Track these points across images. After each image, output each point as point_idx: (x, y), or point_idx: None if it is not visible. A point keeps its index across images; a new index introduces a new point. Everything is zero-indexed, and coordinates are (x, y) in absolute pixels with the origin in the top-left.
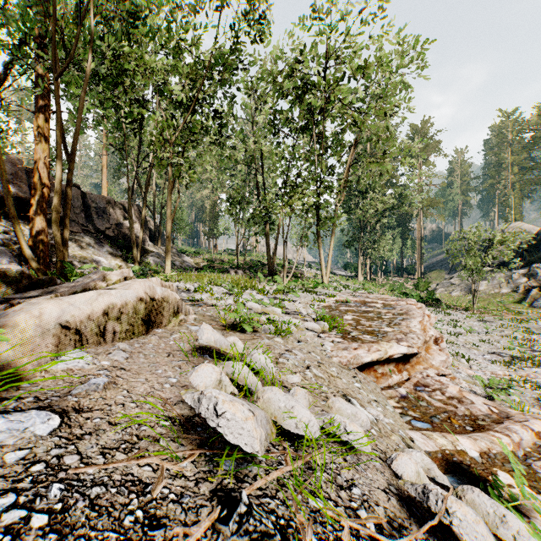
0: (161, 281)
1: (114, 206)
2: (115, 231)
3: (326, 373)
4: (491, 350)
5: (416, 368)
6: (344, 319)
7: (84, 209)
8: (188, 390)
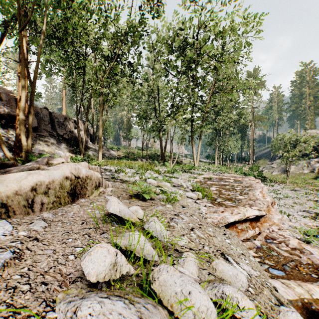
0: (89, 165)
1: (69, 120)
2: (69, 135)
3: (206, 233)
4: (301, 209)
5: (264, 225)
6: (211, 189)
7: (50, 122)
8: (68, 293)
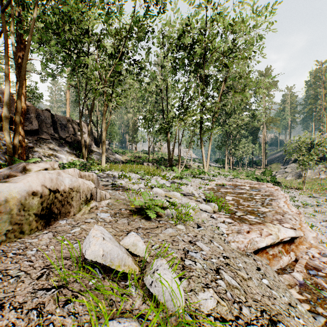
0: (80, 172)
1: (72, 123)
2: (72, 138)
3: (237, 275)
4: (324, 218)
5: (299, 248)
6: (226, 199)
7: (52, 124)
8: None
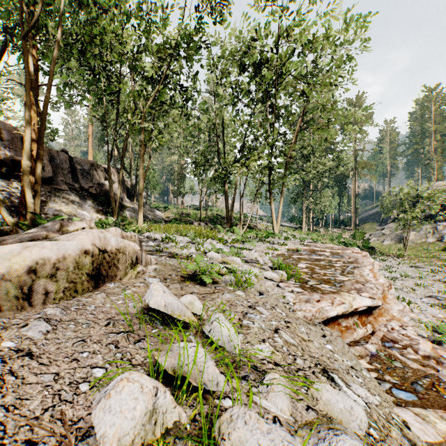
0: (122, 232)
1: (97, 168)
2: (97, 189)
3: (297, 336)
4: (427, 293)
5: (379, 320)
6: (299, 267)
7: (71, 170)
8: None
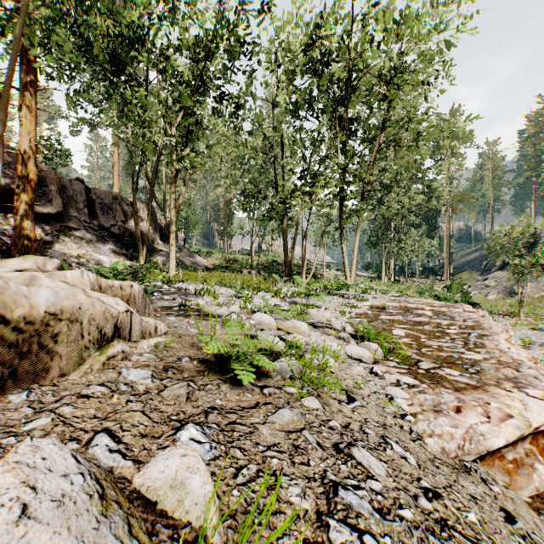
0: (98, 279)
1: (121, 202)
2: (121, 228)
3: None
4: None
5: None
6: (394, 334)
7: (88, 205)
8: None
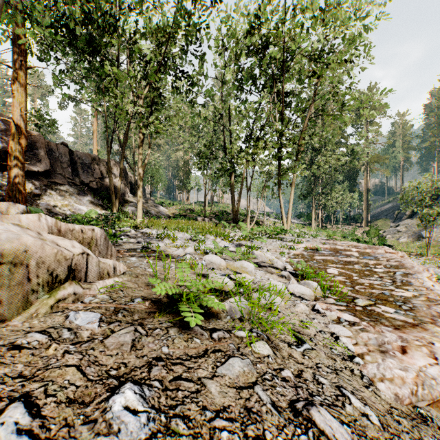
0: (58, 223)
1: (98, 162)
2: (98, 183)
3: None
4: None
5: None
6: (329, 273)
7: (71, 164)
8: None
